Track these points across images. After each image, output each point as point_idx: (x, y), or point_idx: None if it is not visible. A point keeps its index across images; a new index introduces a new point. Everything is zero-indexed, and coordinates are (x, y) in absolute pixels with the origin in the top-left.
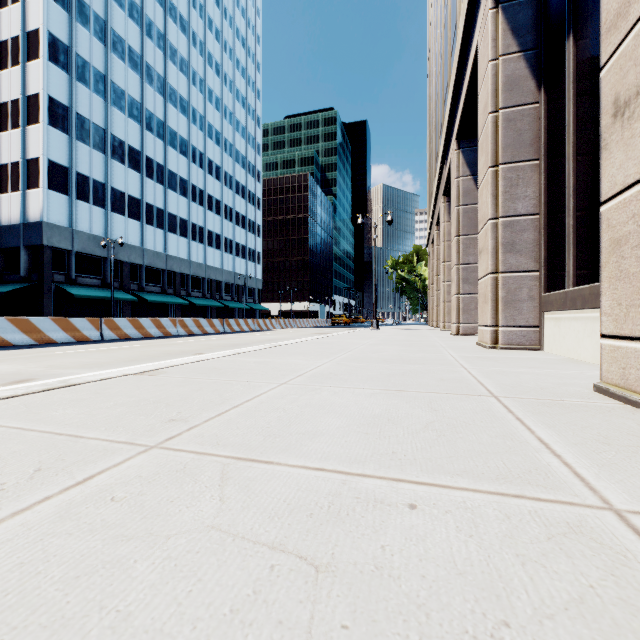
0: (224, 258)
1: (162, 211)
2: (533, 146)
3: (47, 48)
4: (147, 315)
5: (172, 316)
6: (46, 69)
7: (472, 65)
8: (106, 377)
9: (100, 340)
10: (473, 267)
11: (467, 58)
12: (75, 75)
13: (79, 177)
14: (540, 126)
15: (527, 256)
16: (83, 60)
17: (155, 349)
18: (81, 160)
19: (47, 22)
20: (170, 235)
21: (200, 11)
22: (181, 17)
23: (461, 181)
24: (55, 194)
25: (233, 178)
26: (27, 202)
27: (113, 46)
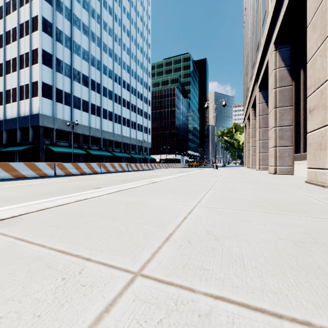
0: (131, 131)
1: (99, 107)
2: None
3: (41, 25)
4: (92, 161)
5: (104, 162)
6: (41, 35)
7: None
8: None
9: (53, 175)
10: (286, 128)
11: None
12: (55, 38)
13: (57, 90)
14: None
15: None
16: (59, 30)
17: (74, 183)
18: (58, 82)
19: (41, 11)
20: (103, 120)
21: (119, 3)
22: (109, 7)
23: (278, 71)
24: (45, 99)
25: (136, 90)
26: (32, 104)
27: (74, 23)
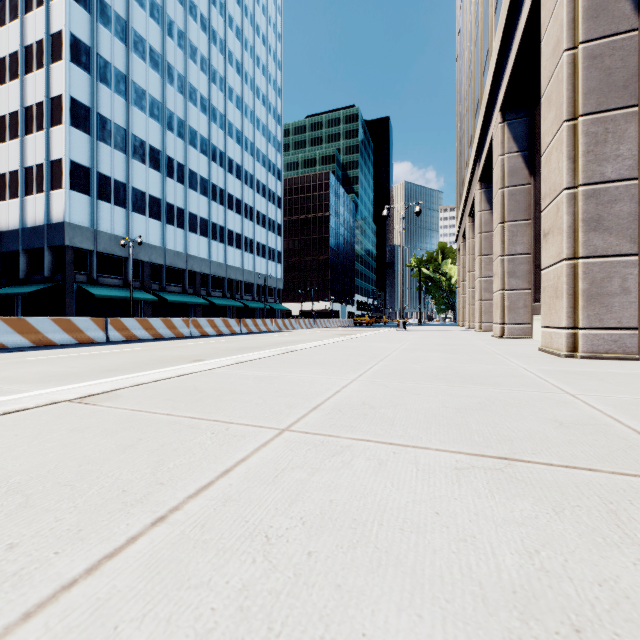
0: (244, 258)
1: (182, 211)
2: (628, 88)
3: (69, 49)
4: (168, 315)
5: (192, 316)
6: (68, 70)
7: (530, 8)
8: (15, 408)
9: (105, 342)
10: (521, 258)
11: (521, 4)
12: (97, 76)
13: (101, 177)
14: (639, 60)
15: (619, 235)
16: (104, 61)
17: (152, 354)
18: (103, 160)
19: (69, 23)
20: (190, 235)
21: (220, 9)
22: (201, 16)
23: (506, 159)
24: (77, 195)
25: (253, 177)
26: (51, 203)
27: (134, 46)
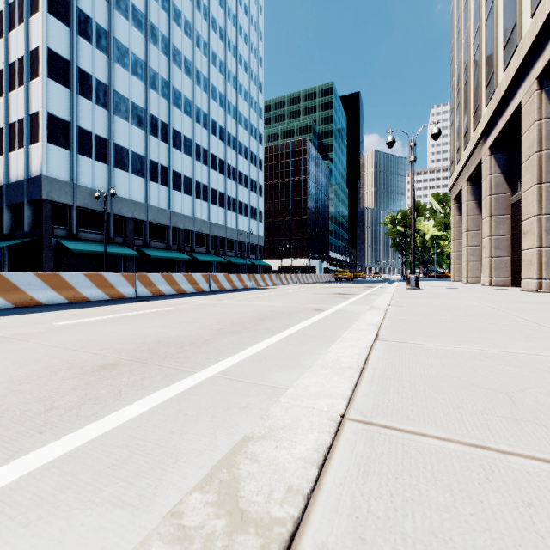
0: (227, 216)
1: (166, 169)
2: None
3: None
4: (152, 270)
5: (176, 271)
6: (45, 21)
7: None
8: None
9: None
10: None
11: None
12: (77, 29)
13: (81, 132)
14: None
15: None
16: (85, 15)
17: None
18: (83, 115)
19: None
20: (174, 192)
21: None
22: None
23: None
24: (55, 148)
25: (236, 139)
26: (30, 157)
27: (116, 3)
